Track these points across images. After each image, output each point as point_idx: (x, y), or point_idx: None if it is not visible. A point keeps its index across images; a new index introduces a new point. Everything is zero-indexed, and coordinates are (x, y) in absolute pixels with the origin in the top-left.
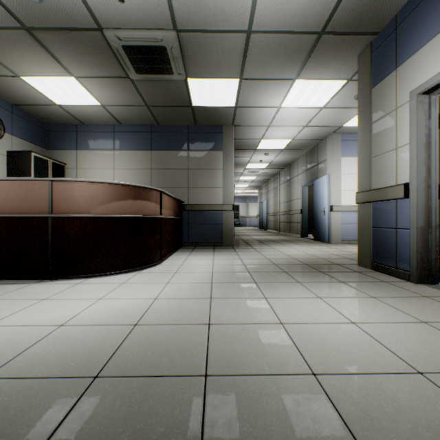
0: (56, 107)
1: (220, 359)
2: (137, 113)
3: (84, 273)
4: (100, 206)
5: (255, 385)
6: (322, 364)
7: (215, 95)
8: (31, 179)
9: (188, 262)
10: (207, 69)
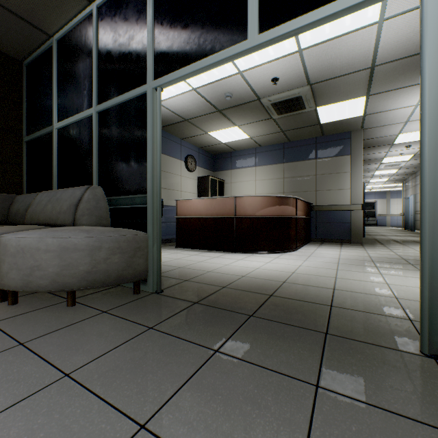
0: (222, 144)
1: (341, 287)
2: (273, 137)
3: (252, 251)
4: (260, 210)
5: (359, 294)
6: (404, 297)
7: (342, 112)
8: (226, 196)
9: (318, 252)
10: (334, 98)
